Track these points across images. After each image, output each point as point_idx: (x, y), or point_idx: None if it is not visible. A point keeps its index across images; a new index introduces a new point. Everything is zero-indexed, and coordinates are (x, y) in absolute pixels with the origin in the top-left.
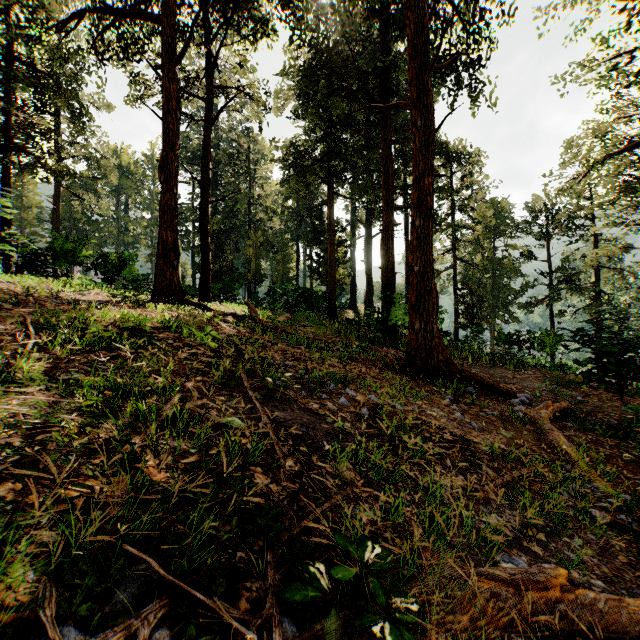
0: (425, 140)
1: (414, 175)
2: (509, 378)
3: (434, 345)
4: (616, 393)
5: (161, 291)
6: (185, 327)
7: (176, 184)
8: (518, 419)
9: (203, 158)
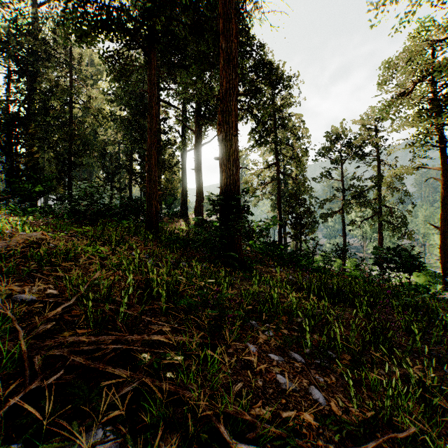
0: None
1: None
2: None
3: None
4: None
5: None
6: None
7: None
8: None
9: None
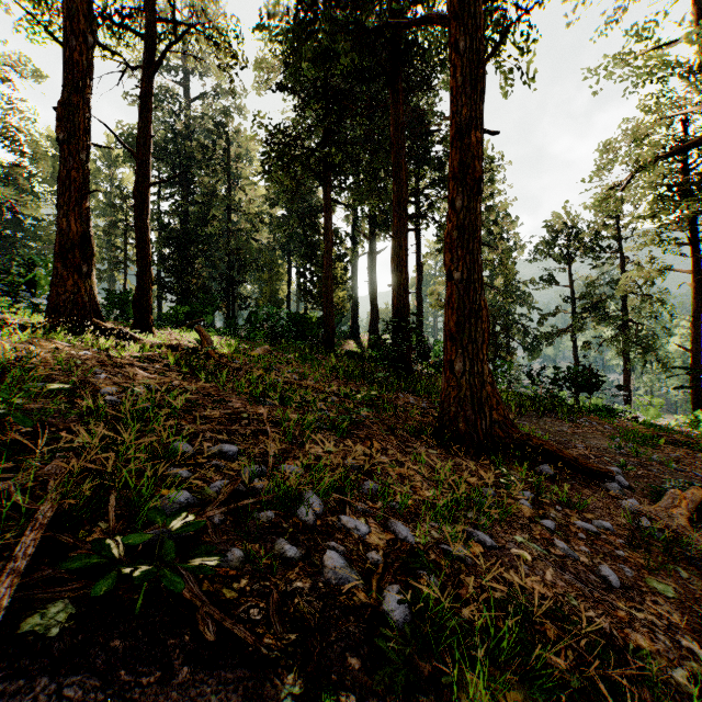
0: (469, 74)
1: (452, 129)
2: (569, 434)
3: (485, 397)
4: (701, 451)
5: (55, 310)
6: (10, 375)
7: (86, 147)
8: (646, 532)
9: (140, 120)
